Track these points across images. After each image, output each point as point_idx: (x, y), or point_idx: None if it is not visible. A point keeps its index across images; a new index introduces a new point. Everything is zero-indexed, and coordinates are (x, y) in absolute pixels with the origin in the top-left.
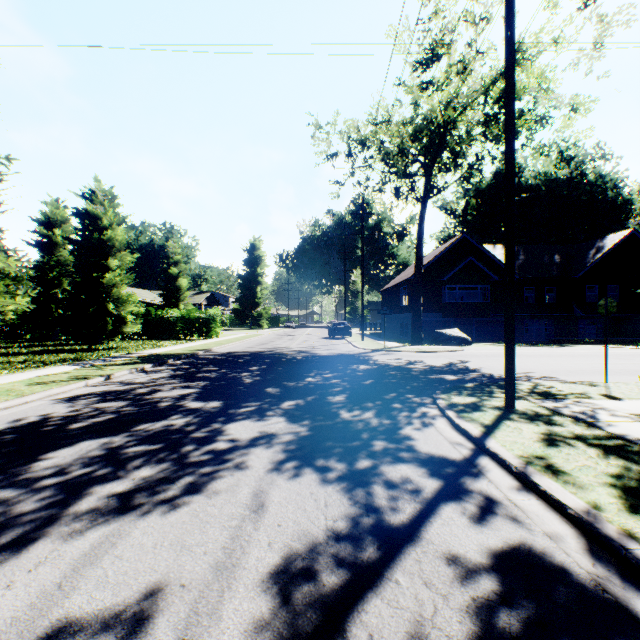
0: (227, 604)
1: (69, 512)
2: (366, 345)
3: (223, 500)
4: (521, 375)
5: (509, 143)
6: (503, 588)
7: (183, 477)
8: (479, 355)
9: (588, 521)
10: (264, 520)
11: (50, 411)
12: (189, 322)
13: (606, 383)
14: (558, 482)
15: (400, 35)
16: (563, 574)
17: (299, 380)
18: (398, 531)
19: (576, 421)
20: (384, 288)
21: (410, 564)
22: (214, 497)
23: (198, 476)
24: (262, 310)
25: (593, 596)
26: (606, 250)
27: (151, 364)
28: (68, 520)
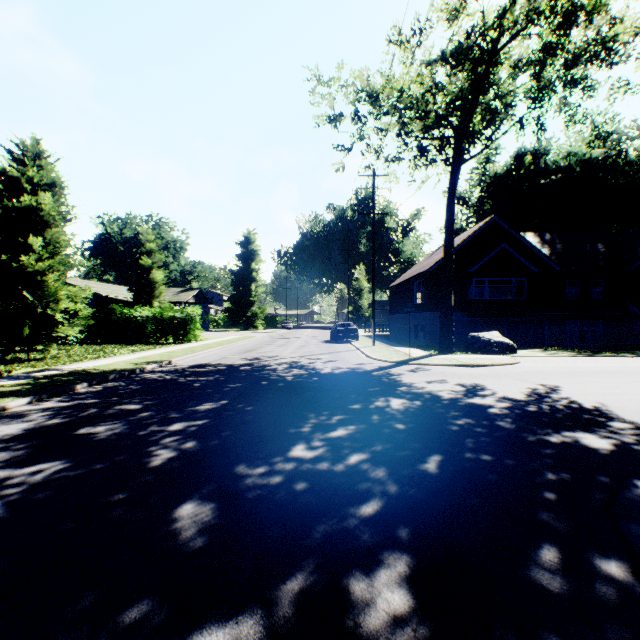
0: None
1: None
2: (381, 354)
3: None
4: None
5: None
6: None
7: None
8: (556, 372)
9: None
10: None
11: None
12: (162, 323)
13: None
14: None
15: None
16: None
17: (275, 455)
18: None
19: None
20: (393, 284)
21: None
22: None
23: None
24: (257, 309)
25: None
26: None
27: (28, 398)
28: None
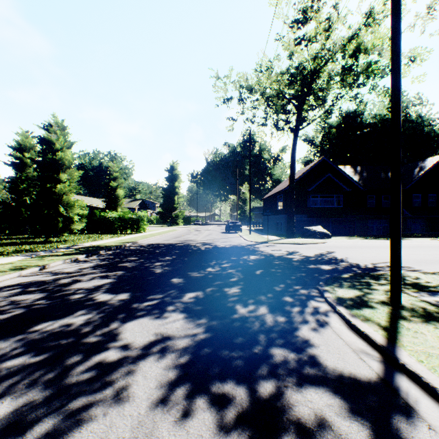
0: None
1: None
2: (253, 238)
3: None
4: (382, 265)
5: (396, 53)
6: None
7: (41, 420)
8: (340, 246)
9: None
10: None
11: None
12: (124, 221)
13: None
14: None
15: (279, 3)
16: None
17: (201, 270)
18: None
19: None
20: (265, 197)
21: None
22: None
23: (61, 418)
24: (178, 212)
25: None
26: (427, 169)
27: (84, 255)
28: None
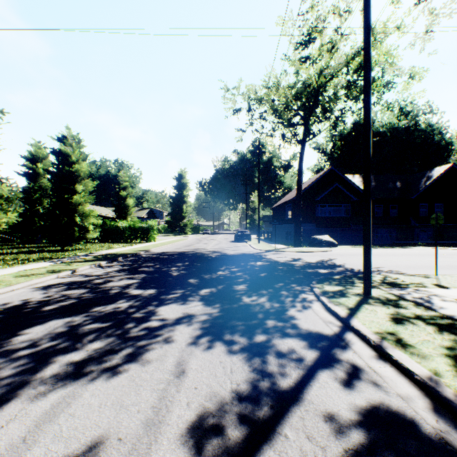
0: (153, 455)
1: (37, 377)
2: (261, 247)
3: (154, 367)
4: (374, 269)
5: (367, 100)
6: (368, 441)
7: (124, 349)
8: (343, 254)
9: (431, 385)
10: (184, 384)
11: (29, 297)
12: (134, 230)
13: (436, 275)
14: (406, 353)
15: (286, 23)
16: (414, 429)
17: (213, 273)
18: (286, 393)
19: (416, 305)
20: (274, 206)
21: (296, 421)
22: (147, 365)
23: (136, 348)
24: (187, 221)
25: (438, 448)
26: (434, 178)
27: (106, 261)
28: (35, 384)
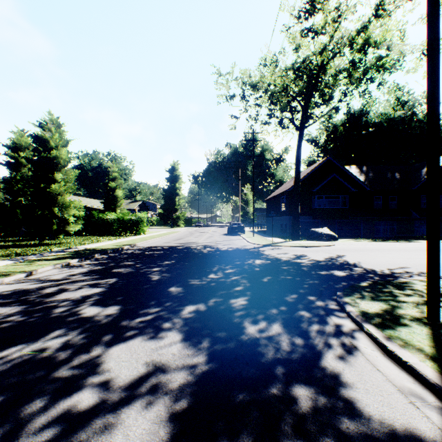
0: None
1: None
2: (257, 241)
3: None
4: (400, 270)
5: (434, 24)
6: None
7: None
8: (350, 250)
9: None
10: None
11: None
12: (123, 223)
13: None
14: None
15: None
16: None
17: (202, 277)
18: None
19: None
20: (268, 198)
21: None
22: None
23: None
24: (179, 214)
25: None
26: None
27: (77, 259)
28: None
